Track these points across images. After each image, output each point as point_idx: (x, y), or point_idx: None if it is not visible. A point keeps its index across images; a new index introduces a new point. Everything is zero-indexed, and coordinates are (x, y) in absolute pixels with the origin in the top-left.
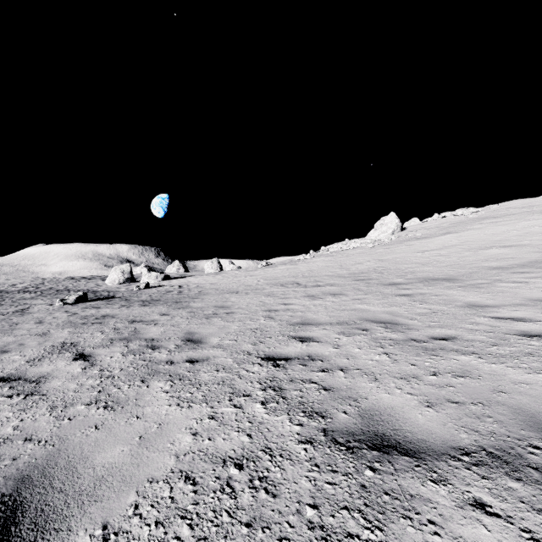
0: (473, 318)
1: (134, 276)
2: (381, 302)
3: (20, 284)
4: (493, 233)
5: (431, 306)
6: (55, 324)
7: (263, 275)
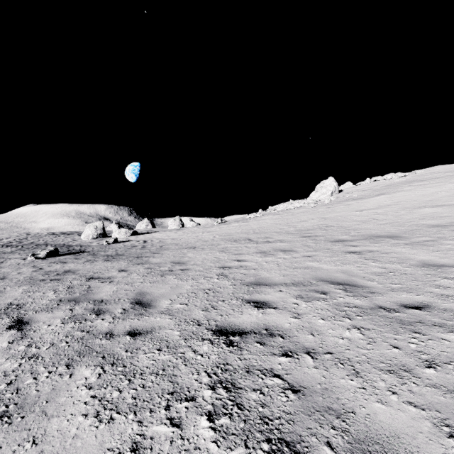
0: (436, 280)
1: (107, 232)
2: (332, 260)
3: (6, 239)
4: (423, 194)
5: (385, 264)
6: (15, 281)
7: (219, 231)
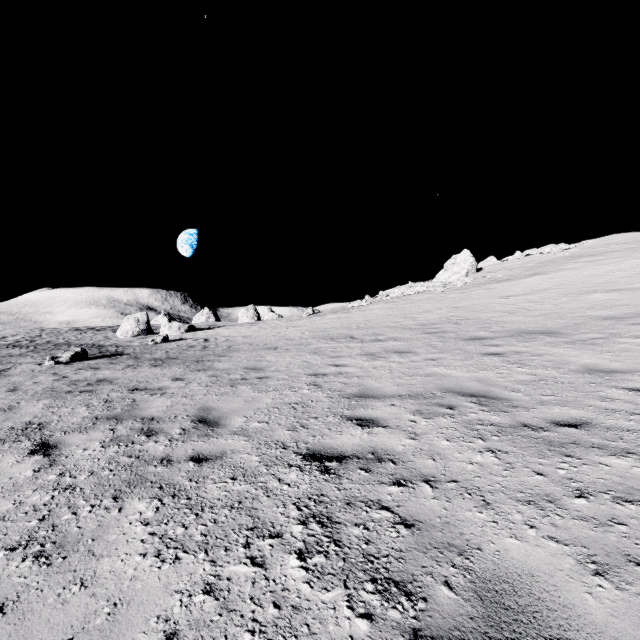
0: (602, 390)
1: (153, 327)
2: (465, 364)
3: (12, 337)
4: (593, 274)
5: (535, 370)
6: (31, 393)
7: (309, 326)
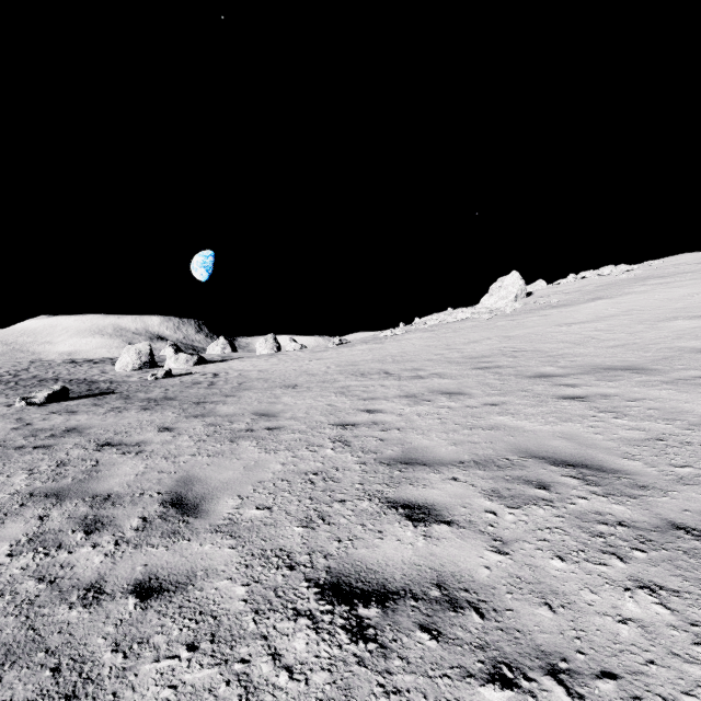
0: None
1: (159, 358)
2: (539, 412)
3: None
4: (668, 298)
5: (641, 422)
6: None
7: (336, 359)
